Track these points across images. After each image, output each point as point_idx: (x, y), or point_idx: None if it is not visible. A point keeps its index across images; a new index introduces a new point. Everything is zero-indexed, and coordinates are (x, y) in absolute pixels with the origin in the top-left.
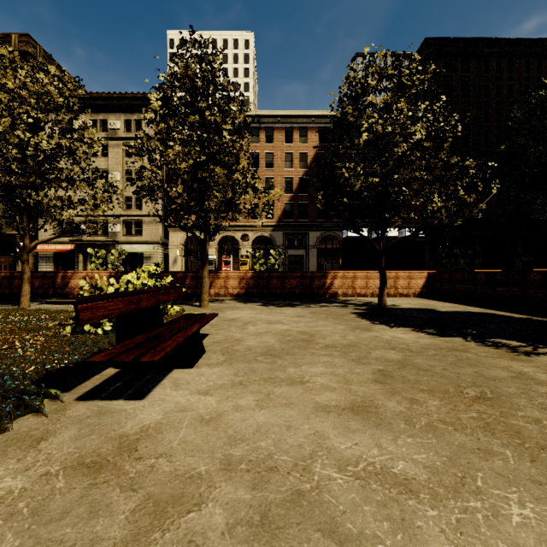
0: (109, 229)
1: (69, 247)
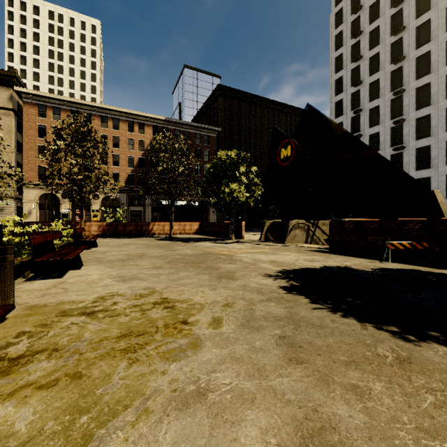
0: None
1: None
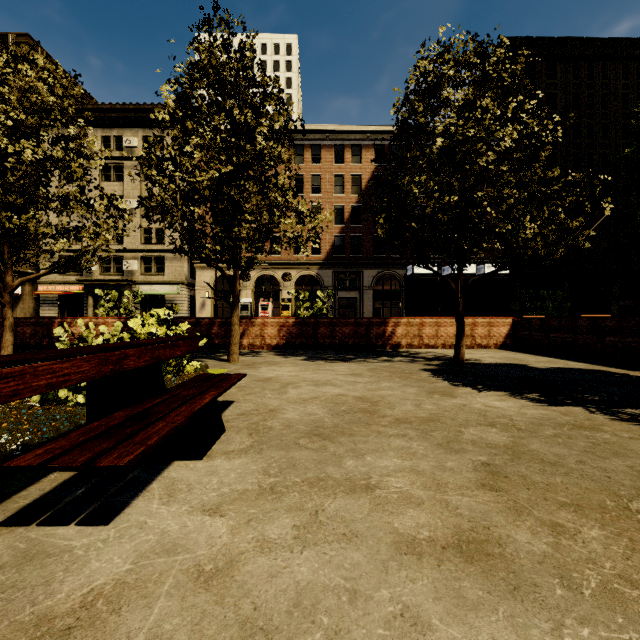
0: (125, 267)
1: (77, 288)
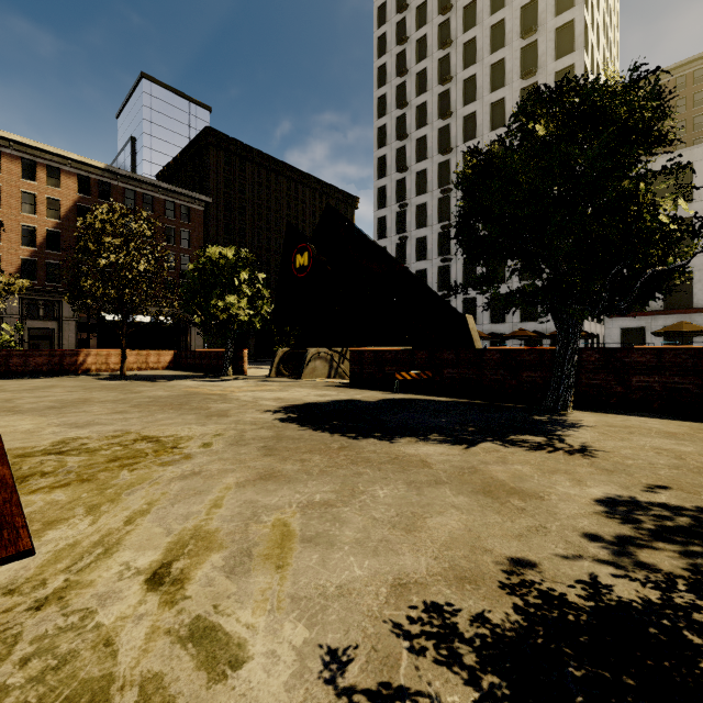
0: None
1: None
